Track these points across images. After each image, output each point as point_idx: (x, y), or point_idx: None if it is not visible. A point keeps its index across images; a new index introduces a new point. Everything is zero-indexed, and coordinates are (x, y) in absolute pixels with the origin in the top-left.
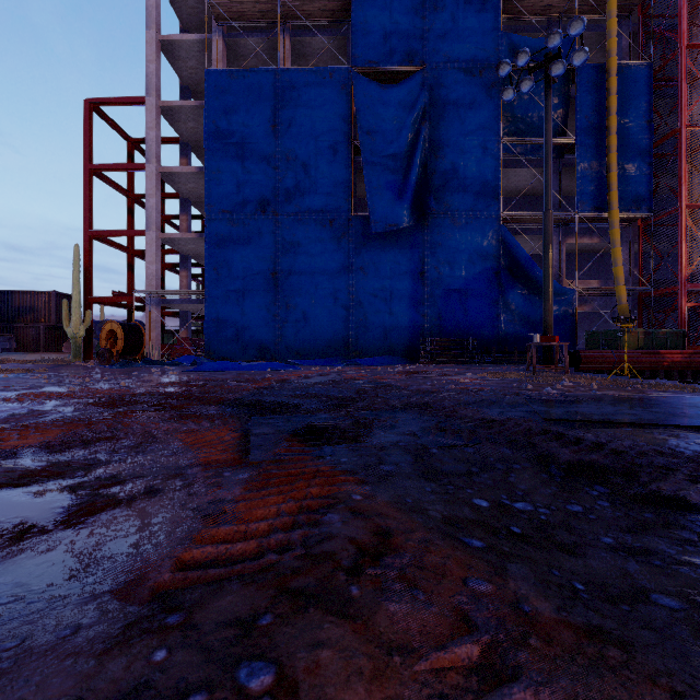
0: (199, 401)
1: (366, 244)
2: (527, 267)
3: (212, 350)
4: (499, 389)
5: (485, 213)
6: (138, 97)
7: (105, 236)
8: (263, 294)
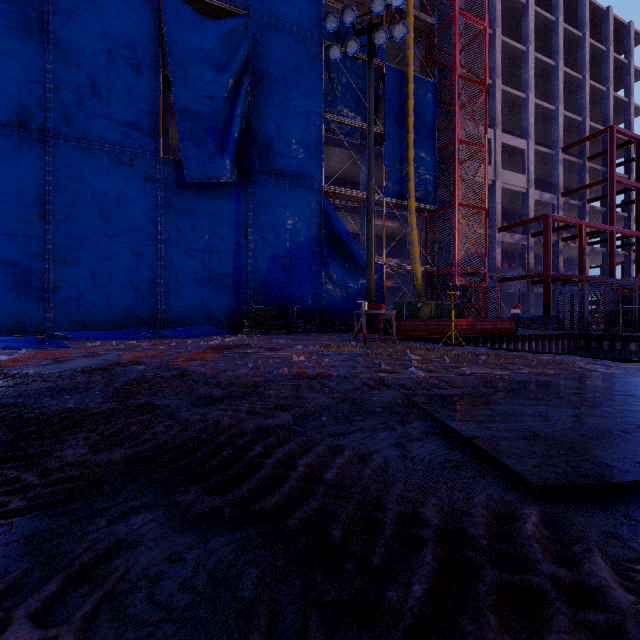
0: None
1: (180, 194)
2: (346, 240)
3: None
4: (350, 373)
5: (308, 183)
6: None
7: None
8: (21, 241)
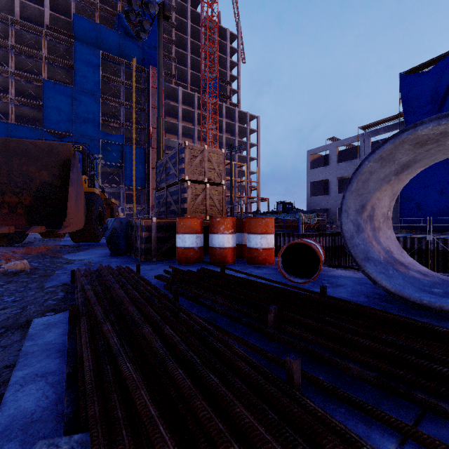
0: None
1: None
2: None
3: None
4: None
5: None
6: None
7: None
8: None
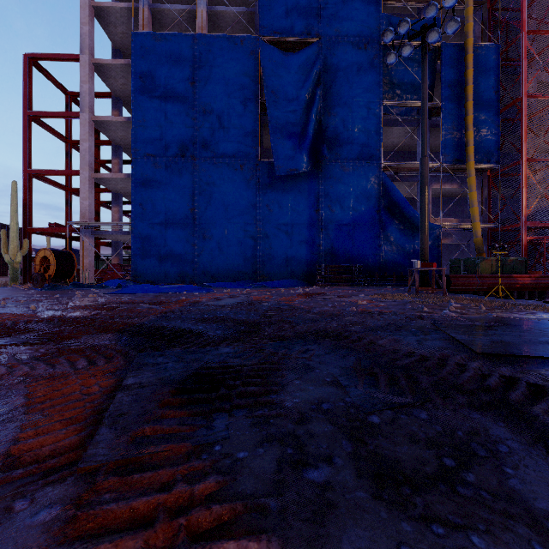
0: (95, 329)
1: (271, 185)
2: (403, 206)
3: (138, 274)
4: (398, 312)
5: (368, 162)
6: (73, 54)
7: (43, 175)
8: (182, 227)
